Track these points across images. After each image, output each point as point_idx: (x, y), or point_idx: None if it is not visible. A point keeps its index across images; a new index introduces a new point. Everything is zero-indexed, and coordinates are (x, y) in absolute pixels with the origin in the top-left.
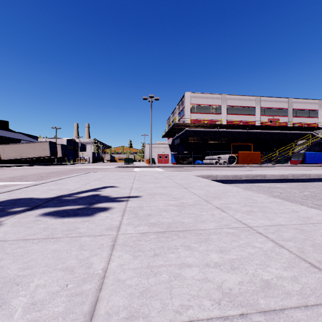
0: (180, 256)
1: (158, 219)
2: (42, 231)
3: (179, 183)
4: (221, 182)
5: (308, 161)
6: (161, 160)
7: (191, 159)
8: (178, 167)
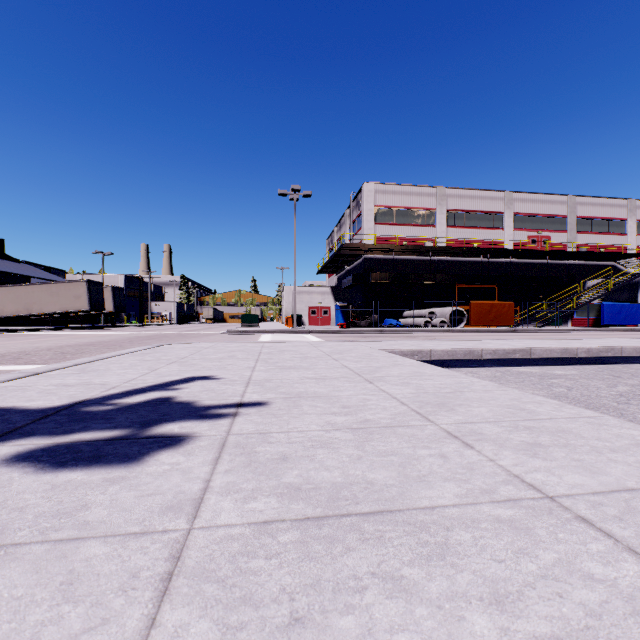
0: (373, 629)
1: (306, 471)
2: None
3: (355, 370)
4: (440, 365)
5: (608, 320)
6: (315, 318)
7: (376, 317)
8: (350, 332)
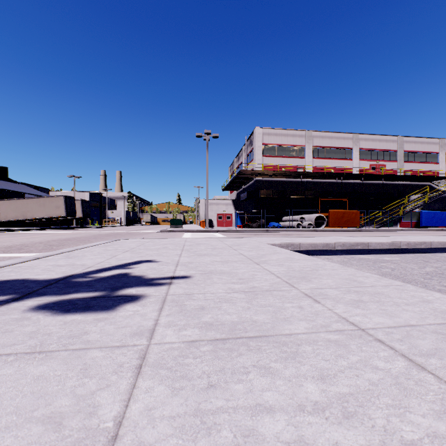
0: (252, 389)
1: (215, 315)
2: (26, 339)
3: (248, 256)
4: (307, 254)
5: (425, 223)
6: (221, 221)
7: (263, 221)
8: (245, 231)
